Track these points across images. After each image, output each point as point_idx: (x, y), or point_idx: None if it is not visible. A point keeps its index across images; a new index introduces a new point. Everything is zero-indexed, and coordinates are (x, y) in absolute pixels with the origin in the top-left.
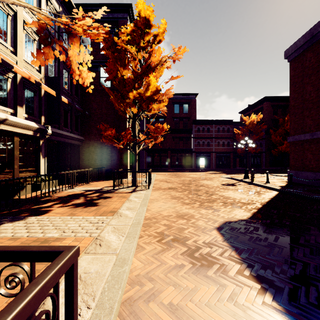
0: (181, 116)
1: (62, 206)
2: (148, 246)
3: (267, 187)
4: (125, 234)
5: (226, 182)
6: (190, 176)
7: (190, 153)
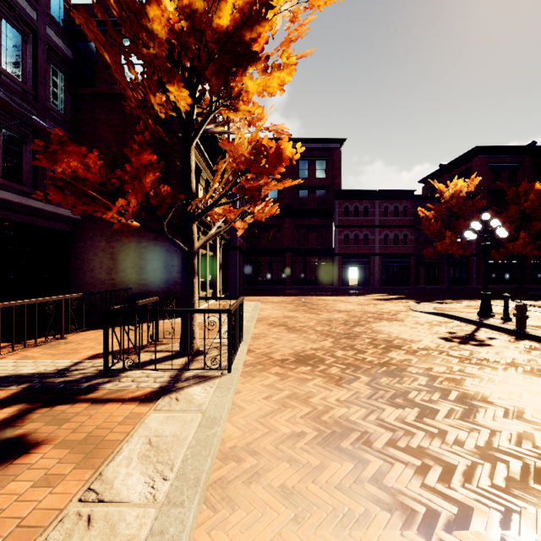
0: (313, 184)
1: None
2: None
3: None
4: None
5: (447, 330)
6: (340, 307)
7: (330, 257)
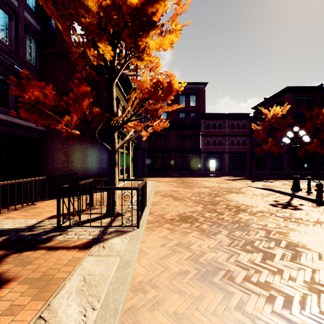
0: (188, 110)
1: None
2: None
3: None
4: None
5: (273, 199)
6: (205, 184)
7: (198, 154)
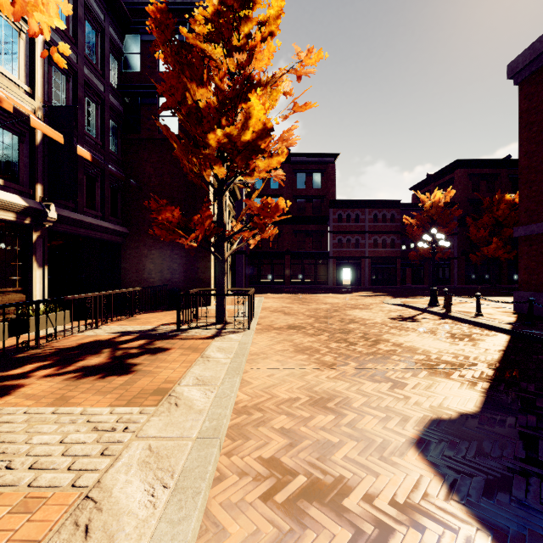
0: (309, 194)
1: (52, 373)
2: (235, 522)
3: (483, 324)
4: (174, 475)
5: (398, 314)
6: (327, 301)
7: (325, 260)
